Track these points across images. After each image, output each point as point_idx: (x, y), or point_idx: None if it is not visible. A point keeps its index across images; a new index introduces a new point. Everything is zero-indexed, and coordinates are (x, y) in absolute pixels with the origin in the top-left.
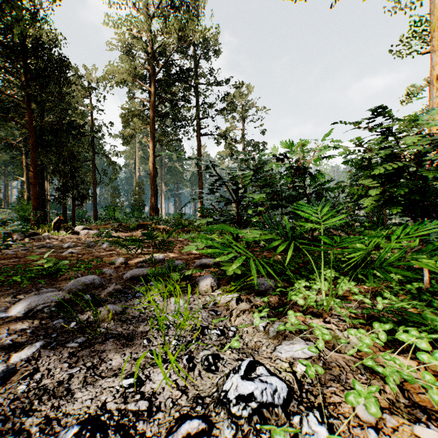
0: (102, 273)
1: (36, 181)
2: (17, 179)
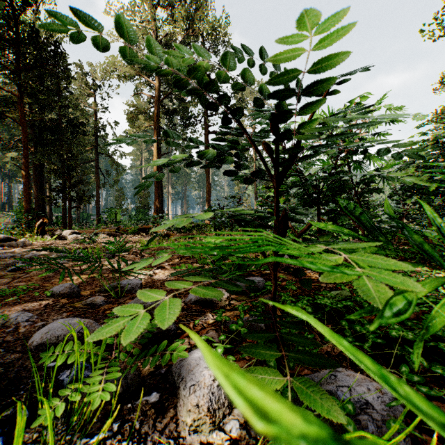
0: (3, 323)
1: (29, 181)
2: (20, 181)
